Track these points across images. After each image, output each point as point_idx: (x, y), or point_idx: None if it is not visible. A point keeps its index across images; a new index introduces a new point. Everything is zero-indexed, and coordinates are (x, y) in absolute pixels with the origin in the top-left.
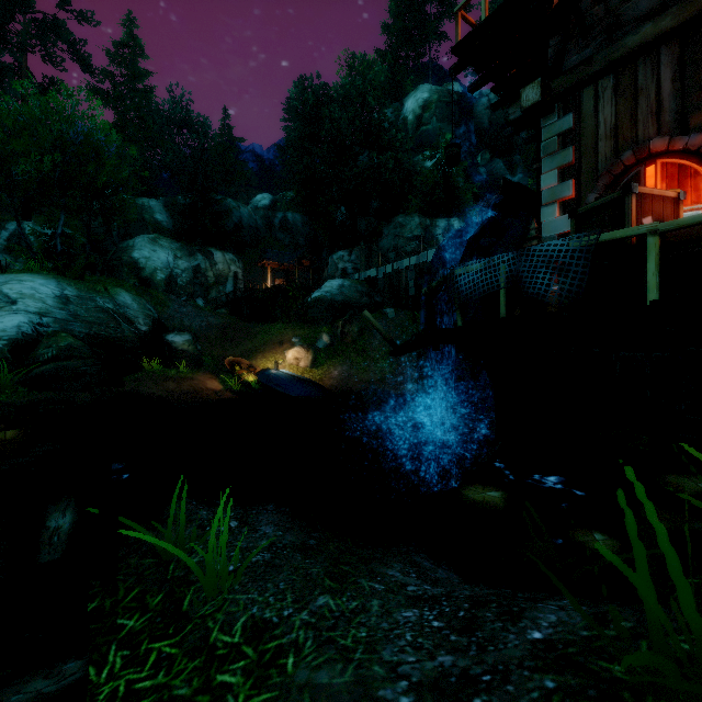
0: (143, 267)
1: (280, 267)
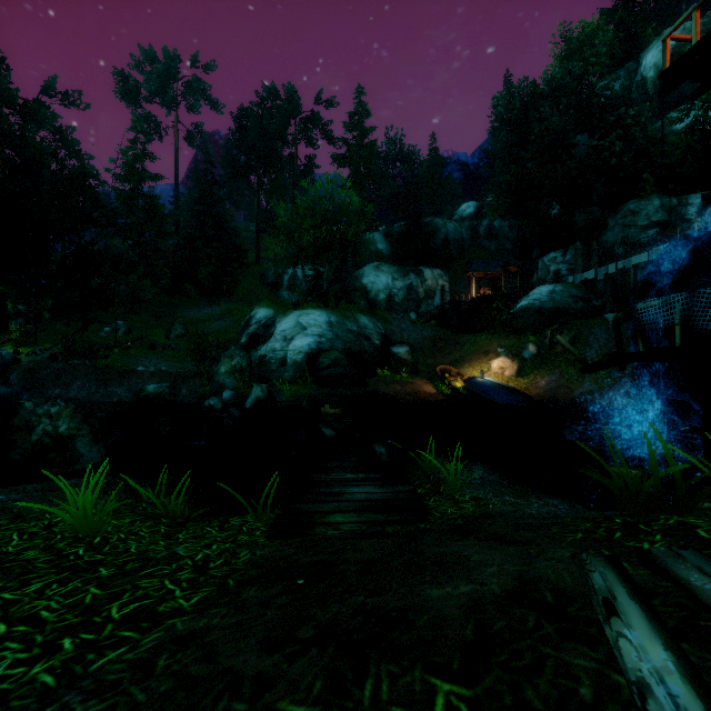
0: (369, 290)
1: (485, 276)
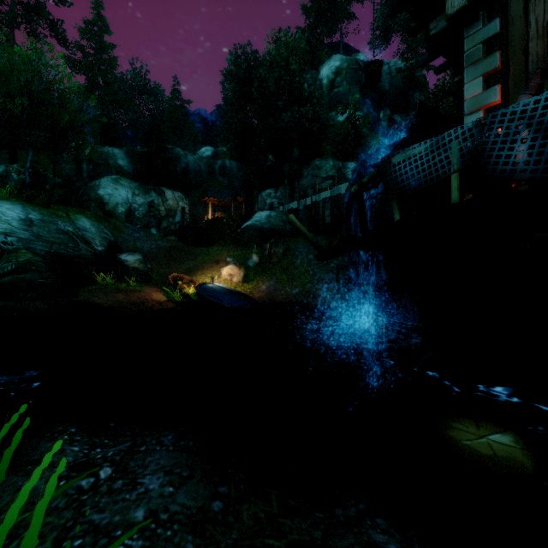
0: (107, 202)
1: (219, 203)
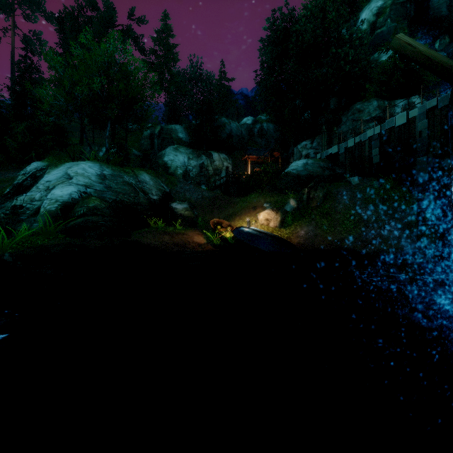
0: (169, 166)
1: (257, 160)
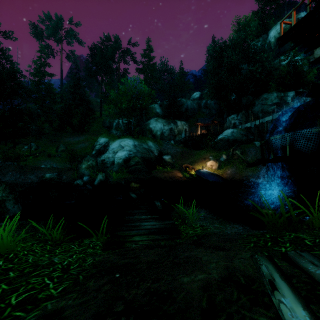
0: (153, 130)
1: (204, 124)
